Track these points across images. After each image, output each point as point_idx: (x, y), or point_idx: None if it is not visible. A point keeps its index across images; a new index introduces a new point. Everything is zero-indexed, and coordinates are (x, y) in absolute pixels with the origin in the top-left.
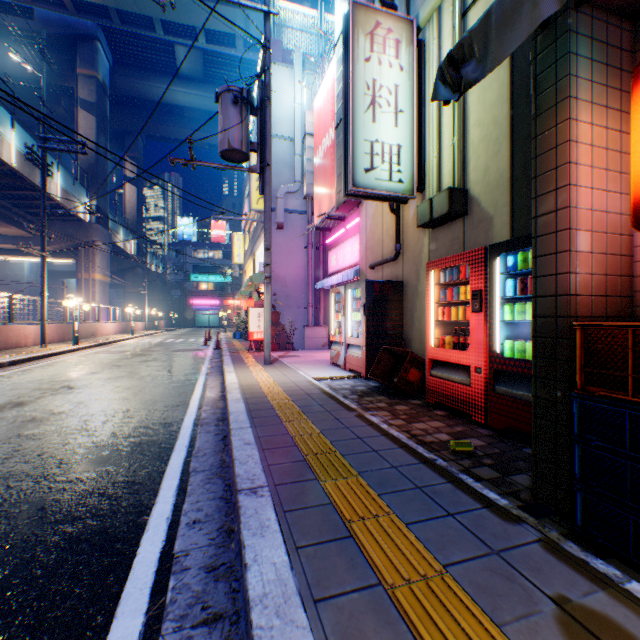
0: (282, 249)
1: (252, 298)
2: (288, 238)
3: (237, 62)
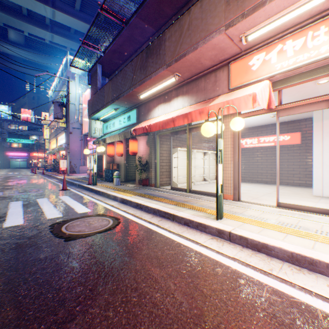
0: (72, 140)
1: (55, 155)
2: (74, 137)
3: (45, 43)
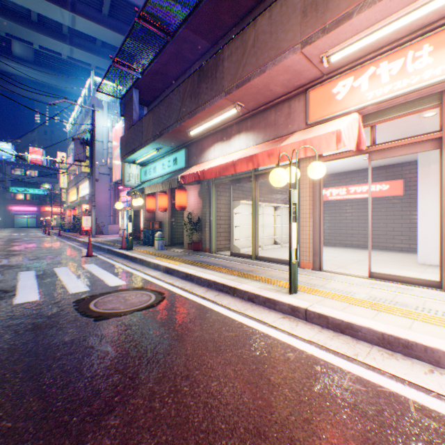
0: (98, 190)
1: (76, 209)
2: (101, 185)
3: (61, 60)
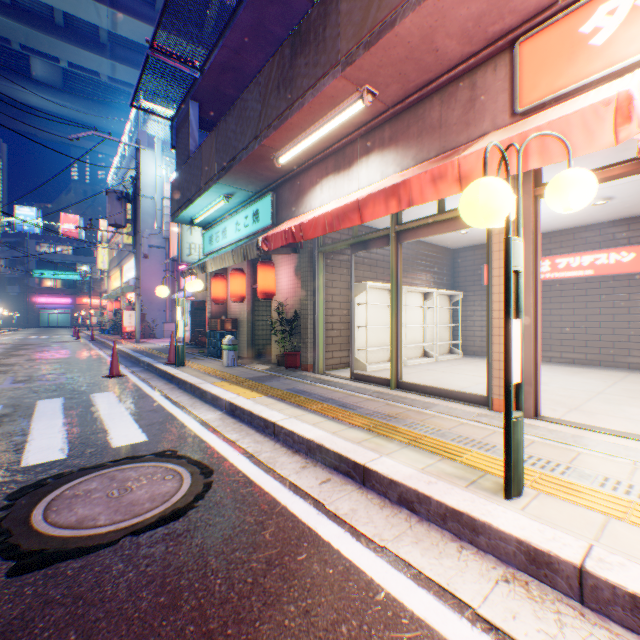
0: (148, 271)
1: (119, 301)
2: (152, 264)
3: (101, 84)
